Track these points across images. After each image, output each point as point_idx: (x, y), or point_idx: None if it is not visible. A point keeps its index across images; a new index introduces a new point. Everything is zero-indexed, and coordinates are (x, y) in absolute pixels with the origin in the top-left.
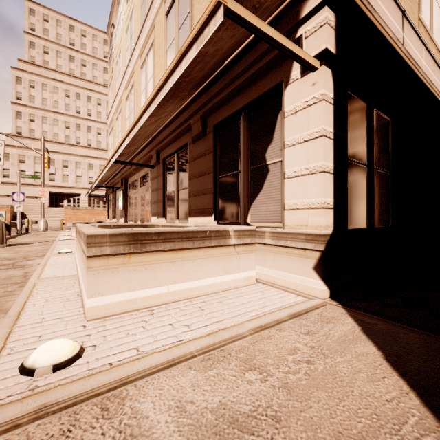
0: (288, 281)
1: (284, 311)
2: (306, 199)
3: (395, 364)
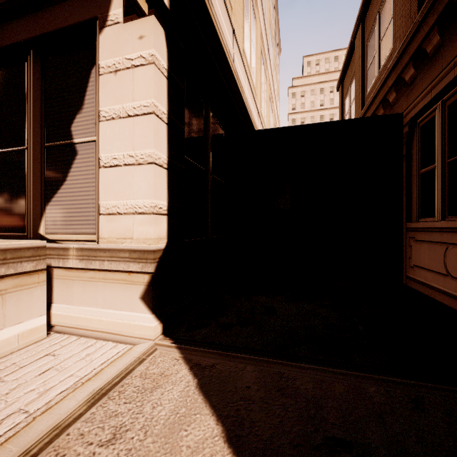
0: (105, 322)
1: (81, 392)
2: (131, 200)
3: (239, 446)
